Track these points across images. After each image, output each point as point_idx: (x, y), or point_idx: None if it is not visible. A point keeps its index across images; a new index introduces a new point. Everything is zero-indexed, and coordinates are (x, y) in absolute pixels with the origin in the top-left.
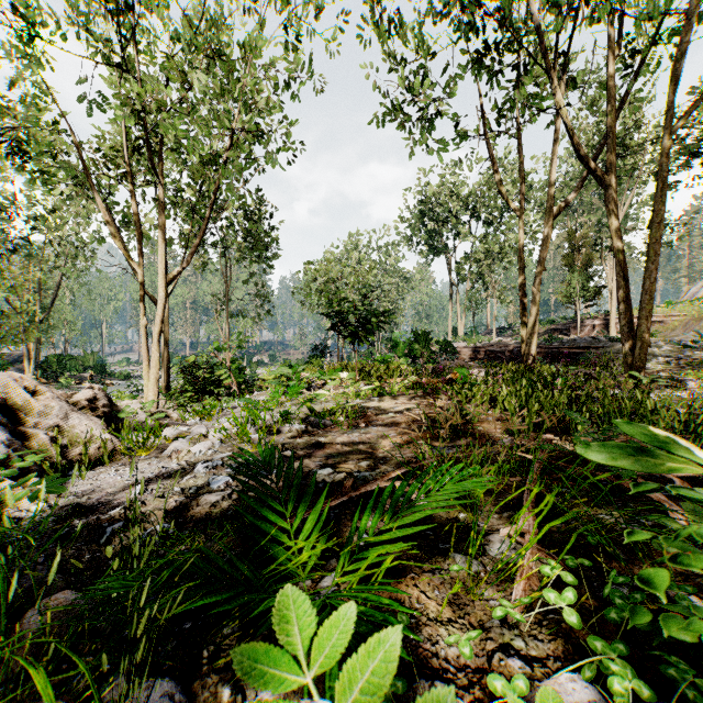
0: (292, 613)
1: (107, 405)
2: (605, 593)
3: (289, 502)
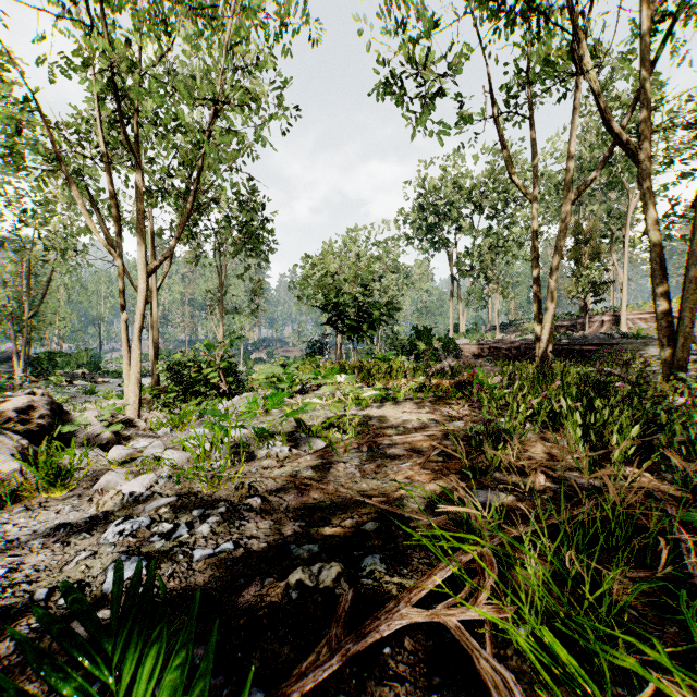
0: None
1: (47, 416)
2: None
3: None
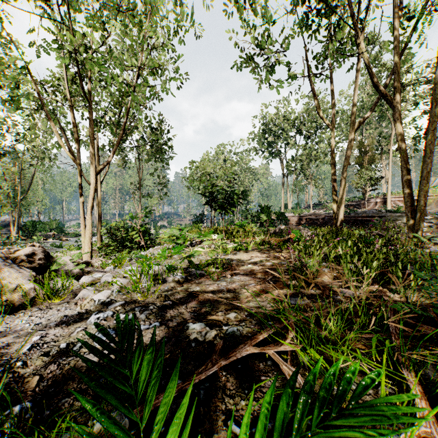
0: None
1: (42, 259)
2: None
3: (147, 405)
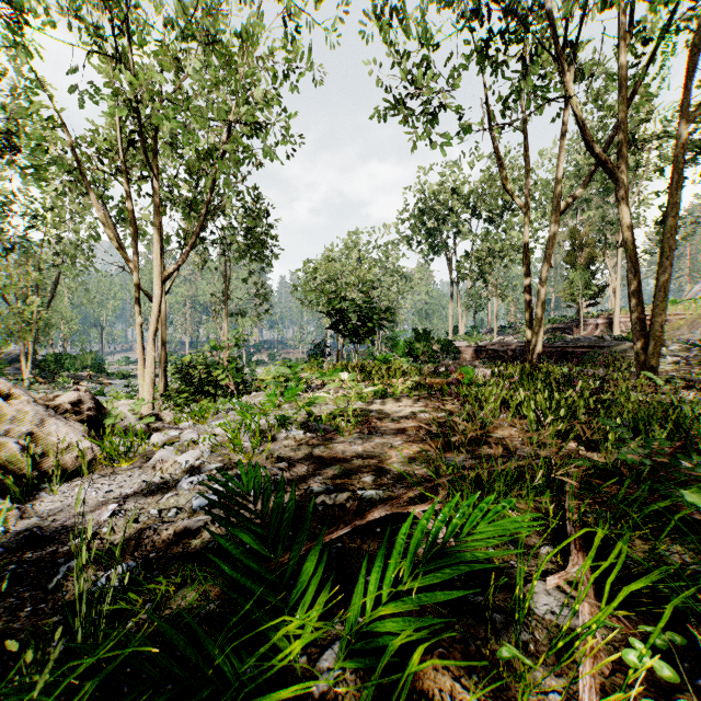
0: None
1: (93, 409)
2: None
3: (279, 545)
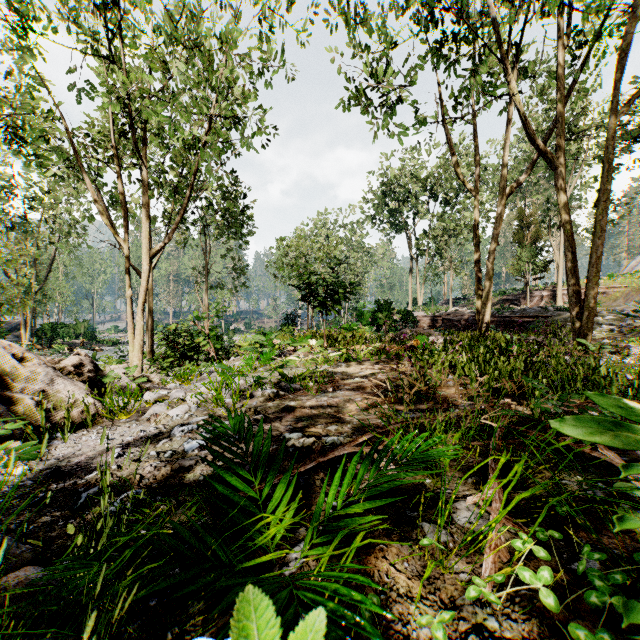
0: (253, 622)
1: (92, 371)
2: (580, 570)
3: (258, 471)
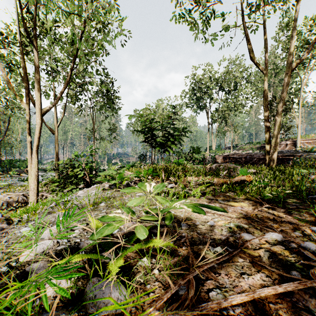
0: None
1: None
2: None
3: None
